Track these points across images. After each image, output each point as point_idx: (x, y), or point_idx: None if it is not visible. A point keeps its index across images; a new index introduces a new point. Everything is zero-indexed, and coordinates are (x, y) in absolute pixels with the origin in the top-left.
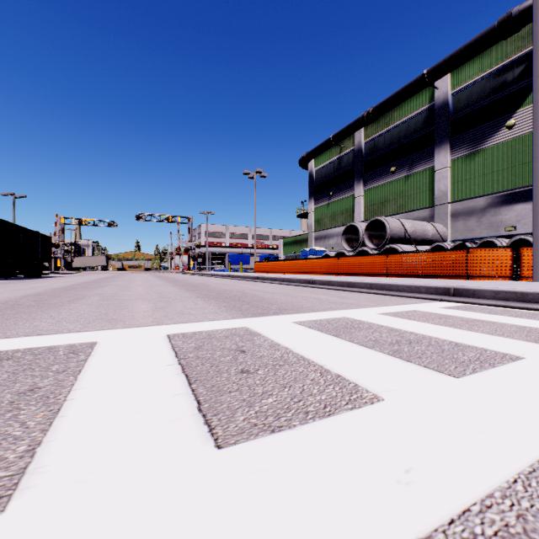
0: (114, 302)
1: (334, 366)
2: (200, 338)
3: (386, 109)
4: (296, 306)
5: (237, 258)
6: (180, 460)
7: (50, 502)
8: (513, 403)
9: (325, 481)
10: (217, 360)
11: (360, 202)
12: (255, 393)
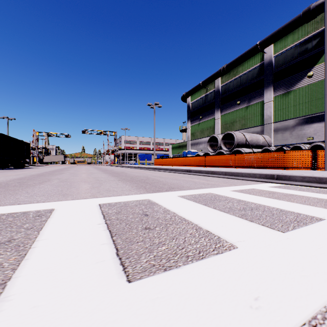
0: (67, 183)
1: (204, 225)
2: (120, 206)
3: (234, 65)
4: (180, 186)
5: (143, 157)
6: (103, 291)
7: (11, 323)
8: (321, 250)
9: (201, 306)
10: (130, 220)
11: (218, 122)
12: (154, 243)
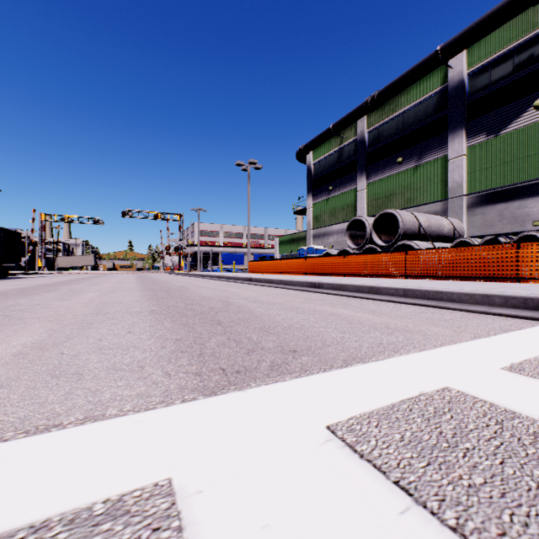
0: None
1: None
2: None
3: (393, 92)
4: (312, 337)
5: (230, 258)
6: None
7: None
8: None
9: None
10: None
11: (362, 196)
12: None
